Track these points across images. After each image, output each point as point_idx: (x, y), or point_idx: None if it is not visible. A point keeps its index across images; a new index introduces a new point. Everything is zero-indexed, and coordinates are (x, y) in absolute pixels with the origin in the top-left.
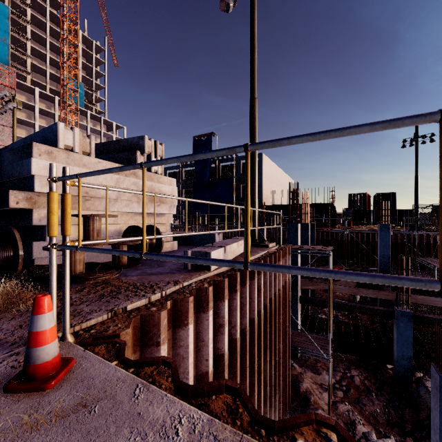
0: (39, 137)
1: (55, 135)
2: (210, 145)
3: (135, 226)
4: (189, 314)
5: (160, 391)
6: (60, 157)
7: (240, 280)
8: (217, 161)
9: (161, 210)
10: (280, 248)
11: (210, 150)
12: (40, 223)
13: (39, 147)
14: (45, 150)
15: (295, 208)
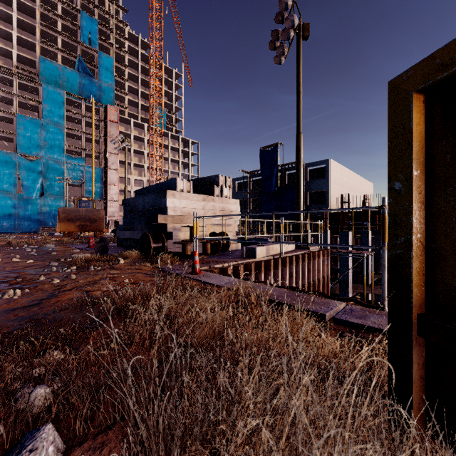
0: (166, 184)
1: (175, 184)
2: (276, 155)
3: (214, 232)
4: (241, 273)
5: (227, 276)
6: (177, 196)
7: (275, 265)
8: (283, 170)
9: (229, 222)
10: (319, 250)
11: (276, 160)
12: (170, 230)
13: (169, 192)
14: (171, 193)
15: (366, 215)
